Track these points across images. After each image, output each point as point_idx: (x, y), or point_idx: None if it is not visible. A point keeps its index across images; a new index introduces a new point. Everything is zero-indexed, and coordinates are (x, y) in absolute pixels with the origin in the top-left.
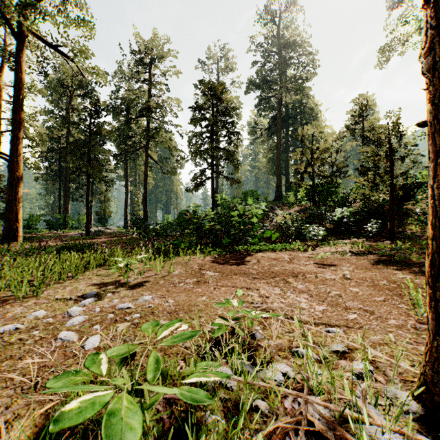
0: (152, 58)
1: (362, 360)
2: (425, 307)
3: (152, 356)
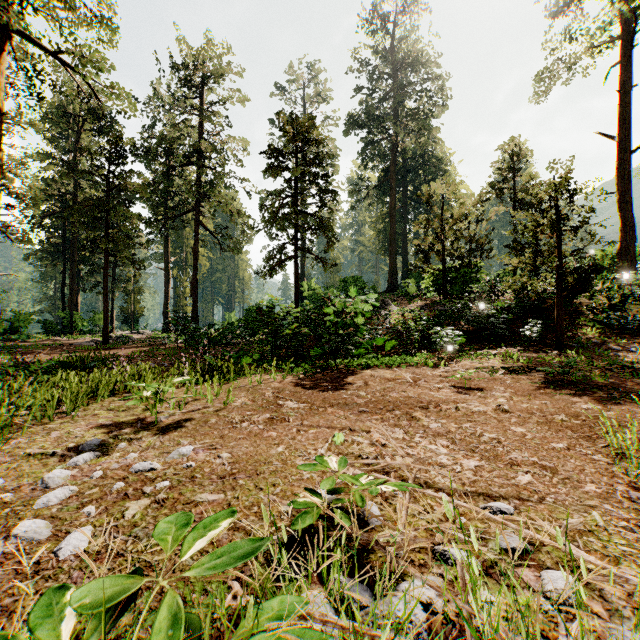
0: (206, 77)
1: (558, 567)
2: (638, 461)
3: (163, 607)
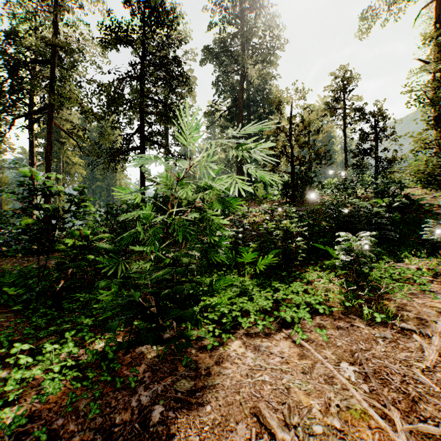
0: None
1: None
2: None
3: None
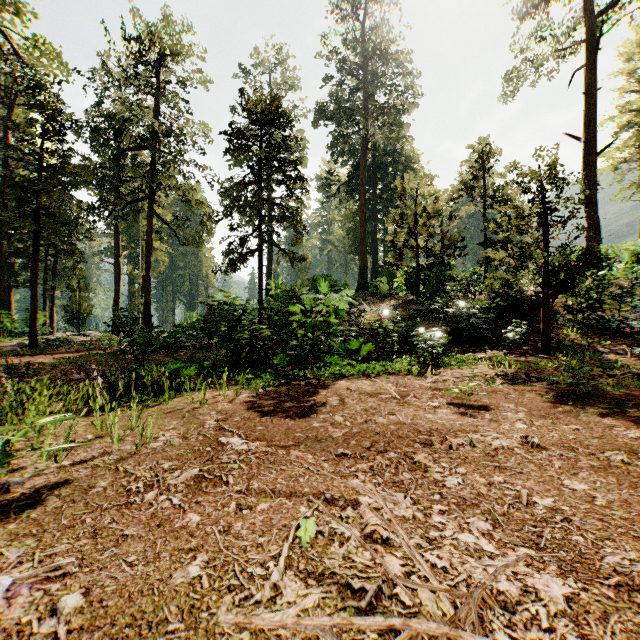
0: (160, 49)
1: None
2: None
3: None
